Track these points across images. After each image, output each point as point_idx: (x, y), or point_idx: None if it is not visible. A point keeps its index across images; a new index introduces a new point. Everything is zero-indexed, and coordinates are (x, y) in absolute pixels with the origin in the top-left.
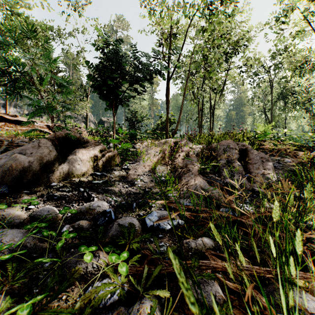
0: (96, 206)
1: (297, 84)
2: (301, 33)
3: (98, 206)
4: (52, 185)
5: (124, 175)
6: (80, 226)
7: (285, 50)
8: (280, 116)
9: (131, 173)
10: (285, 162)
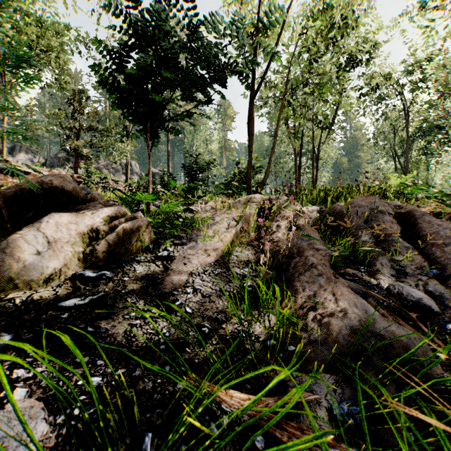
0: None
1: (446, 114)
2: None
3: None
4: None
5: (158, 276)
6: None
7: (429, 60)
8: (420, 162)
9: (175, 269)
10: None
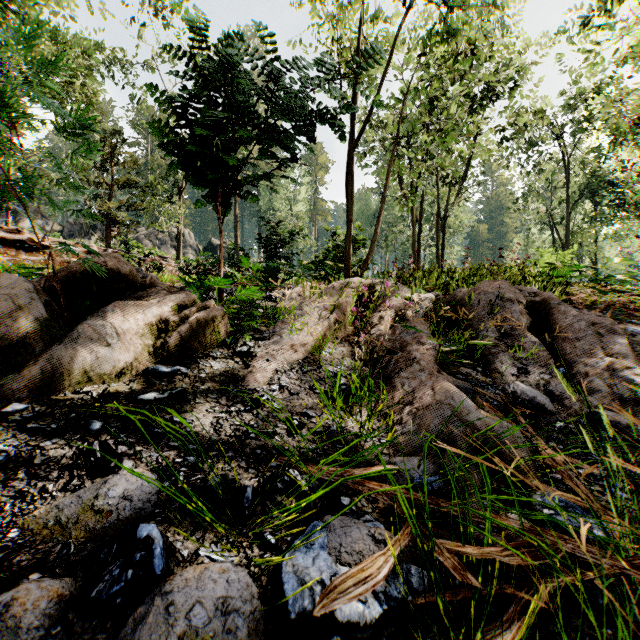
0: (116, 499)
1: (622, 165)
2: None
3: (123, 497)
4: (9, 412)
5: (238, 373)
6: (10, 621)
7: (597, 92)
8: (586, 233)
9: (257, 366)
10: (630, 333)
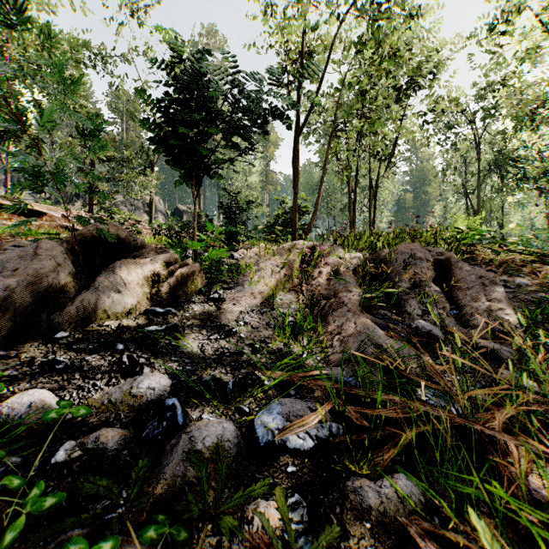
0: (145, 389)
1: (524, 145)
2: (535, 52)
3: (149, 388)
4: (58, 338)
5: (213, 314)
6: (100, 446)
7: (503, 84)
8: (494, 201)
9: (227, 308)
10: (517, 284)
